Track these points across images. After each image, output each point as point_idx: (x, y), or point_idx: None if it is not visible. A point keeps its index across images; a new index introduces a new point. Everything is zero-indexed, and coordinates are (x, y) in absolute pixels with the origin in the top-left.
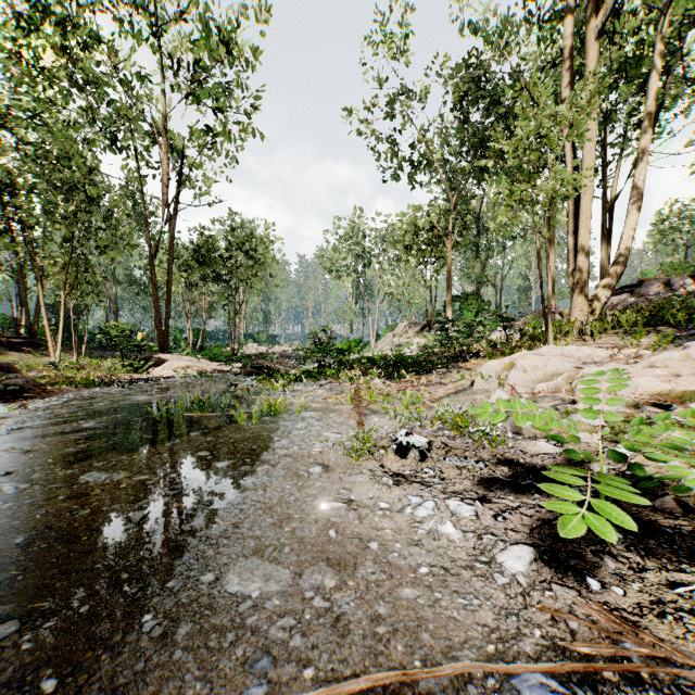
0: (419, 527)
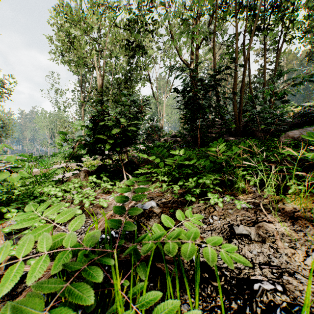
0: None
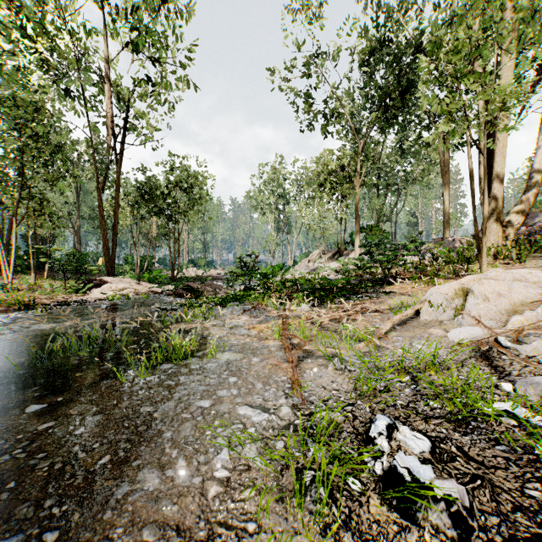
0: None
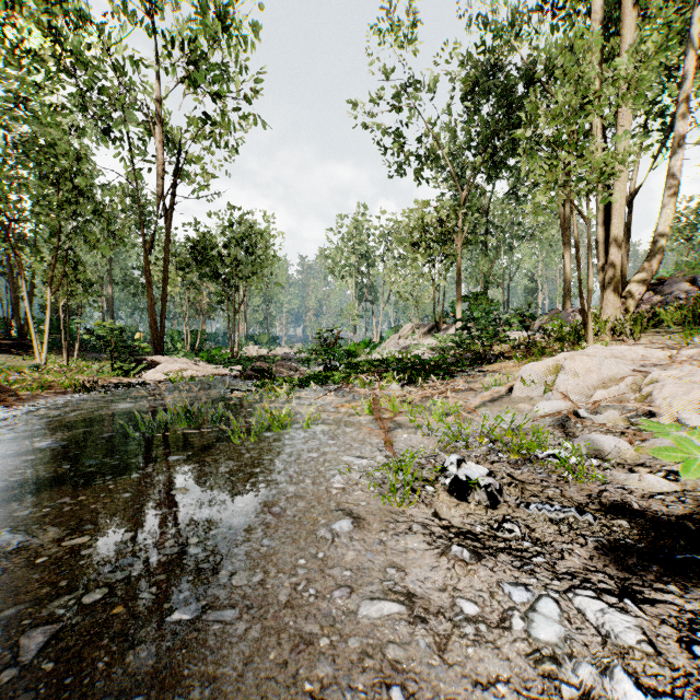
0: (558, 675)
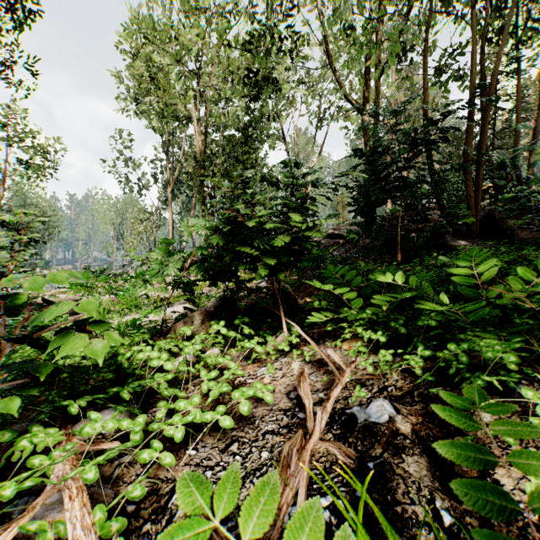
0: None
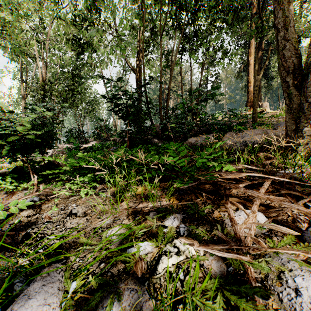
0: None
